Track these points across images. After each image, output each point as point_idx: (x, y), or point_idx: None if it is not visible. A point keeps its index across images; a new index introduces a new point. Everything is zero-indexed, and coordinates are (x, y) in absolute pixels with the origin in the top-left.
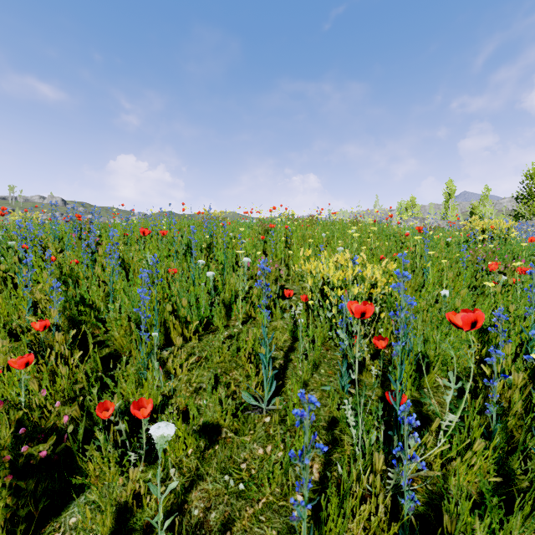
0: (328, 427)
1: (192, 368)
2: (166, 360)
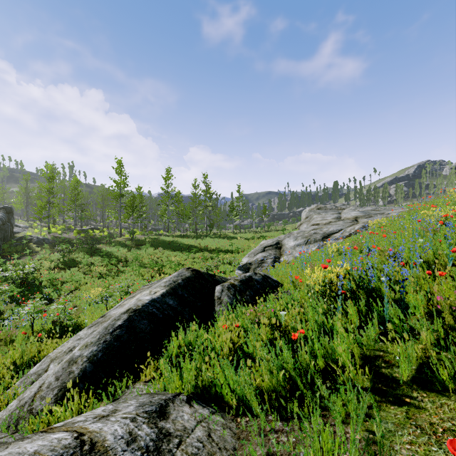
0: None
1: None
2: None
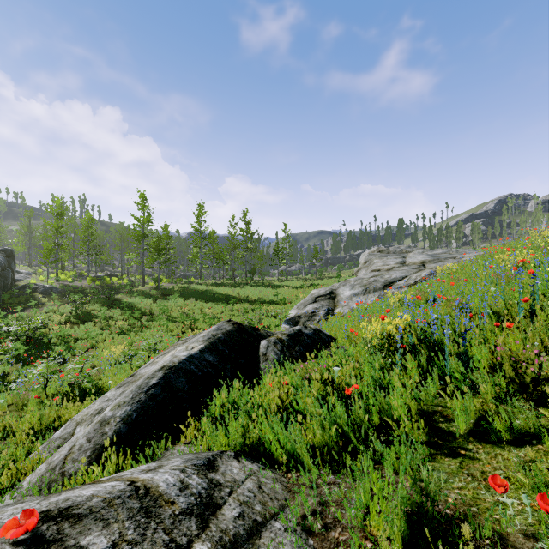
0: None
1: None
2: None
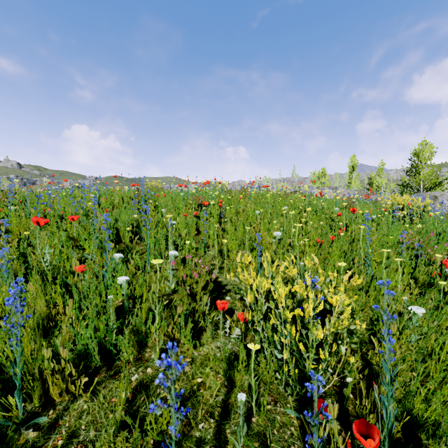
0: None
1: None
2: None
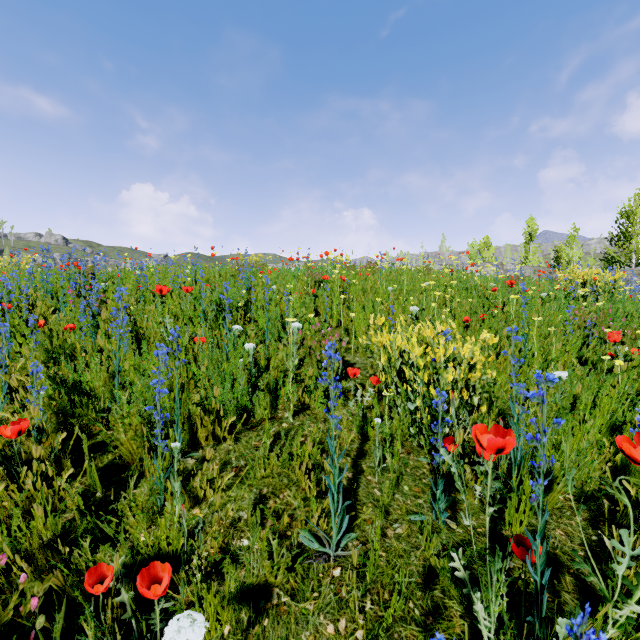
0: (425, 585)
1: (228, 485)
2: (191, 472)
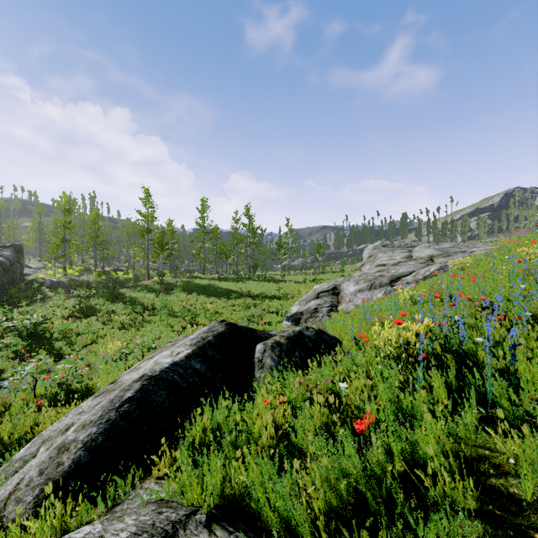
0: None
1: None
2: None
